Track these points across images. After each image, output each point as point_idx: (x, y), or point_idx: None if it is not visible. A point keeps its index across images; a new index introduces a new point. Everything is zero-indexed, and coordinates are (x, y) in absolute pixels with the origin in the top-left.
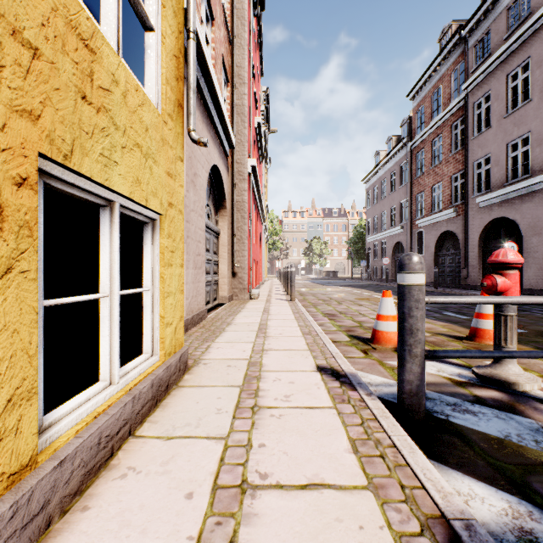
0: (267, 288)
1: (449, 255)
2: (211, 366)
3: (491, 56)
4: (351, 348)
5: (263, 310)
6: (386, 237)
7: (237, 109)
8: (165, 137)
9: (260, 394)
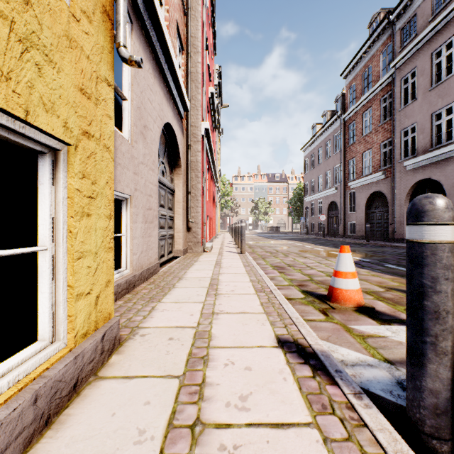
0: (220, 241)
1: (378, 213)
2: (149, 340)
3: (417, 37)
4: (308, 307)
5: (215, 263)
6: (322, 198)
7: (192, 76)
8: (76, 39)
9: (205, 393)
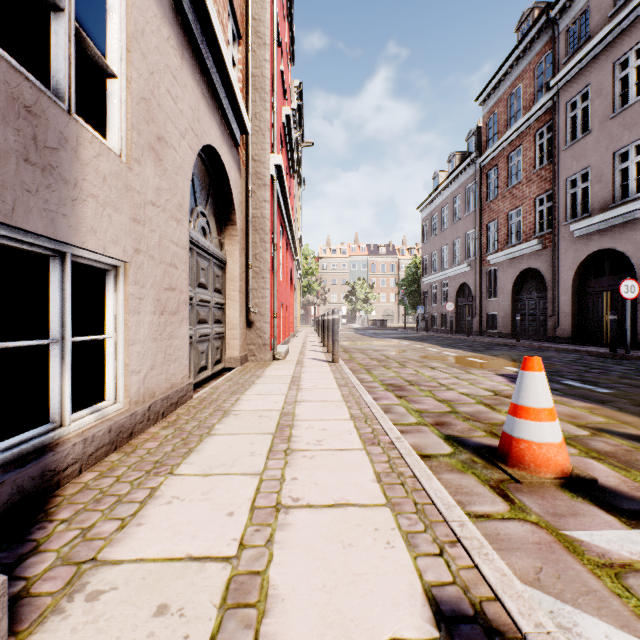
0: (300, 341)
1: (531, 299)
2: (103, 618)
3: (591, 40)
4: (467, 478)
5: (290, 381)
6: (448, 278)
7: (255, 82)
8: None
9: None
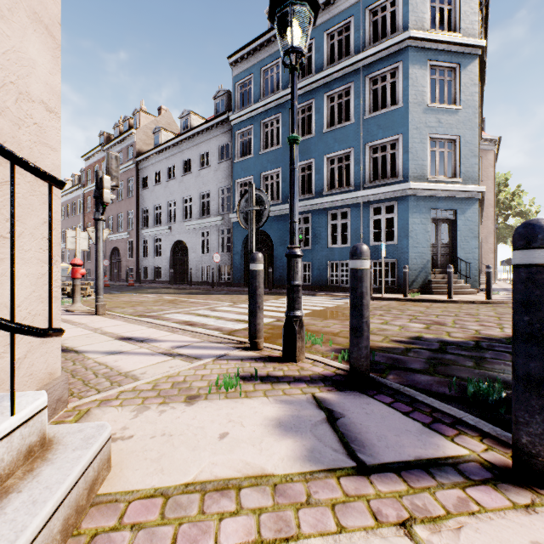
0: None
1: None
2: None
3: None
4: None
5: None
6: None
7: None
8: None
9: None
